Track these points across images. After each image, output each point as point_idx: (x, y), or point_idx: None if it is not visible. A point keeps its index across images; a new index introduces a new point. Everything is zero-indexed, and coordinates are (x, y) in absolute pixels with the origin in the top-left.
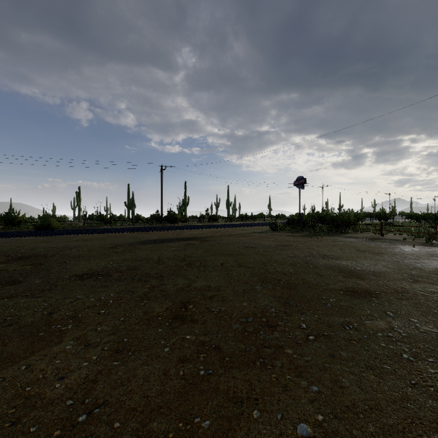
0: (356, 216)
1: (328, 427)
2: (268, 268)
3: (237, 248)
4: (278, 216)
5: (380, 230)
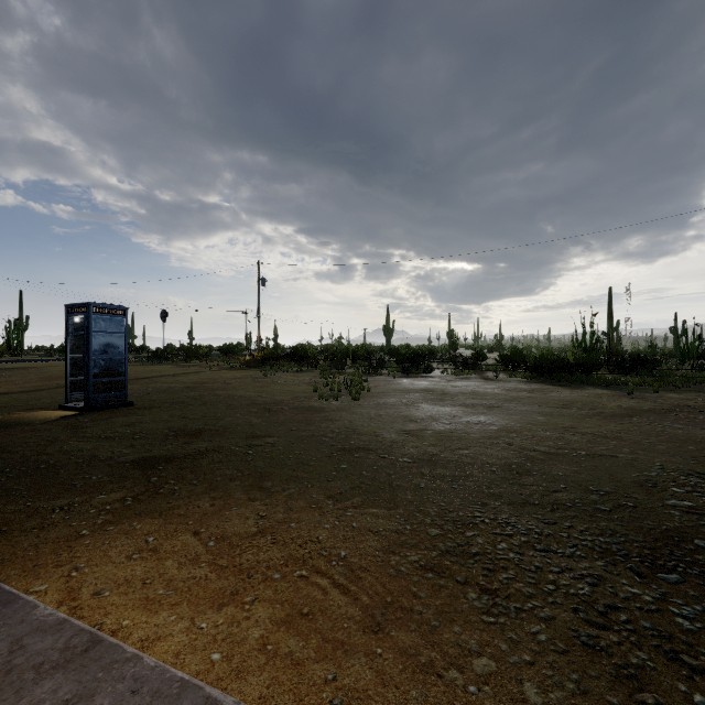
0: (235, 349)
1: (22, 386)
2: (54, 375)
3: (50, 371)
4: (182, 348)
5: (206, 359)
